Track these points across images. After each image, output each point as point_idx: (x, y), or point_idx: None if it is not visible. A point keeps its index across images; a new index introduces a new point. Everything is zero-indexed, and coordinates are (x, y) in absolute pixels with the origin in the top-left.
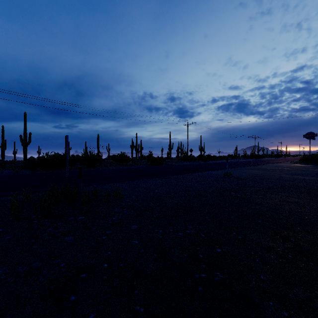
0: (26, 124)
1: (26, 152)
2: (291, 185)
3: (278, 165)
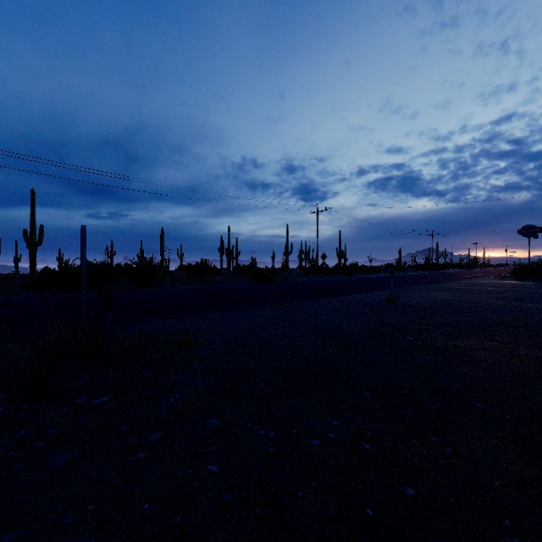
0: (34, 210)
1: (34, 259)
2: (513, 320)
3: (477, 283)
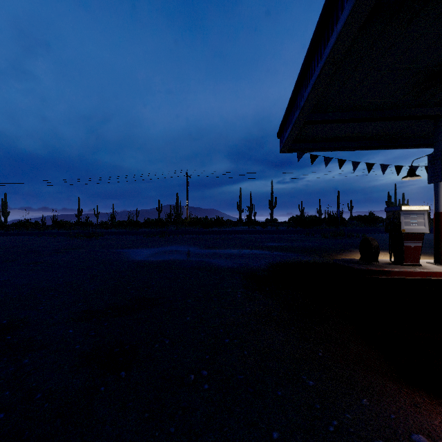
0: (272, 190)
1: (272, 214)
2: None
3: None
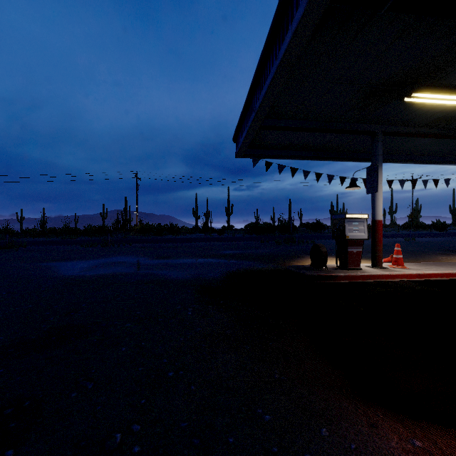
0: (229, 197)
1: (229, 221)
2: (452, 246)
3: None
